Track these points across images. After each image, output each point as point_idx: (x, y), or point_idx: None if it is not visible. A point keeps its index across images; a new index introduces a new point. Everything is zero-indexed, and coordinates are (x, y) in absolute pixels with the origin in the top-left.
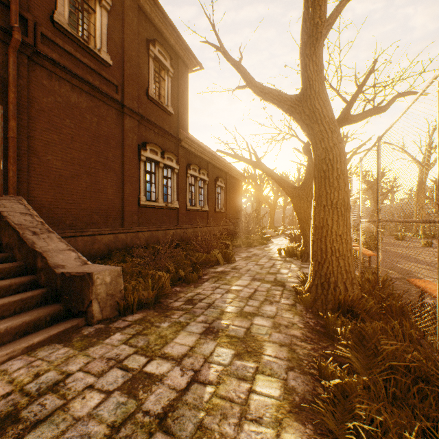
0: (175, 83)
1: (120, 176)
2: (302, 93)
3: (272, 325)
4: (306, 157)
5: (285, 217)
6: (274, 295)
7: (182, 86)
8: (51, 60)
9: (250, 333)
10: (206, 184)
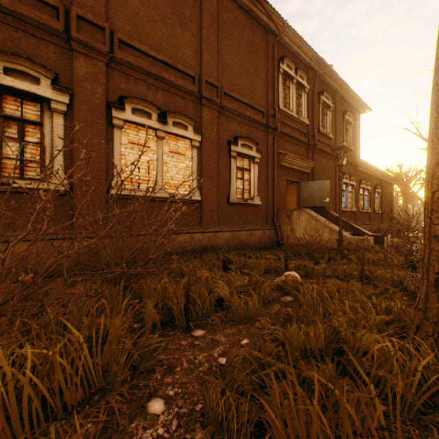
0: (353, 128)
1: (333, 195)
2: None
3: None
4: None
5: None
6: None
7: (356, 128)
8: (319, 149)
9: None
10: (369, 192)
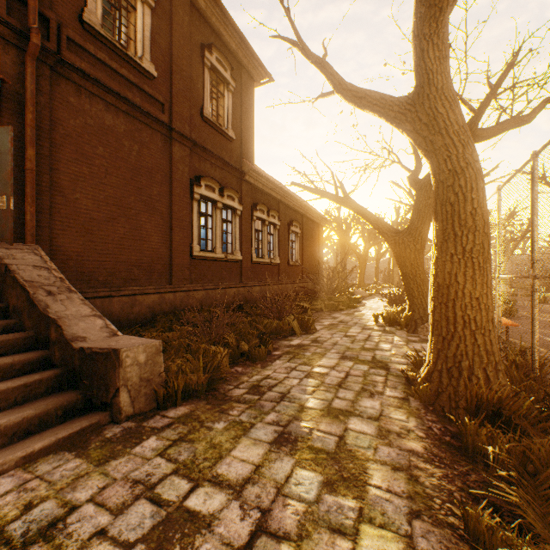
0: (238, 100)
1: (167, 220)
2: (416, 93)
3: (377, 432)
4: (413, 190)
5: (378, 272)
6: (374, 382)
7: (246, 103)
8: (80, 70)
9: (344, 445)
10: (277, 230)
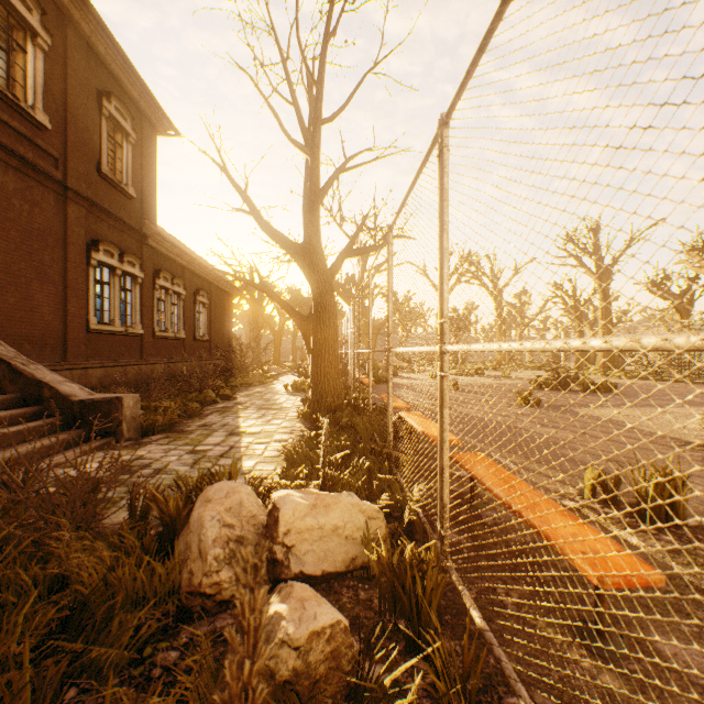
0: (138, 152)
1: (61, 288)
2: (304, 245)
3: (280, 428)
4: None
5: (295, 349)
6: (281, 416)
7: (148, 156)
8: None
9: (264, 432)
10: (183, 300)
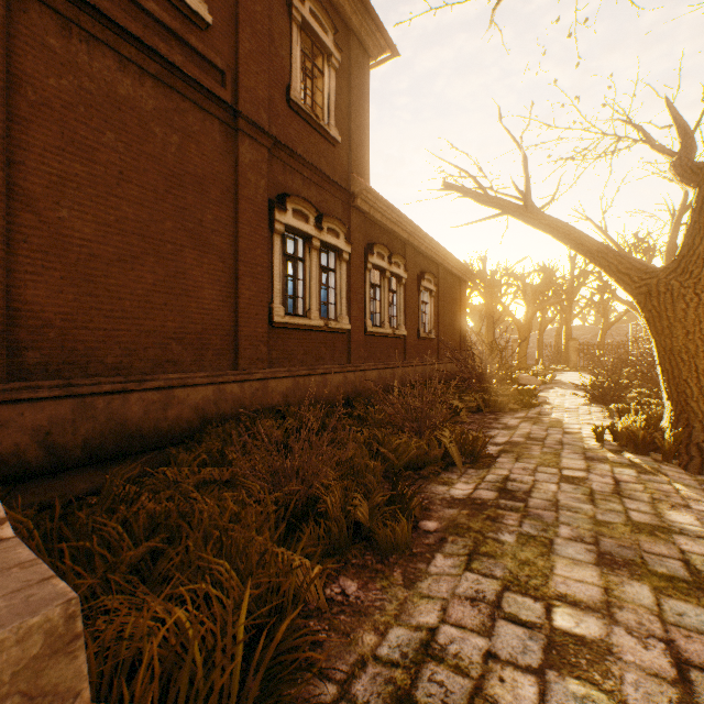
0: (344, 83)
1: (230, 263)
2: None
3: None
4: (687, 186)
5: (542, 348)
6: None
7: (356, 89)
8: None
9: None
10: (402, 285)
